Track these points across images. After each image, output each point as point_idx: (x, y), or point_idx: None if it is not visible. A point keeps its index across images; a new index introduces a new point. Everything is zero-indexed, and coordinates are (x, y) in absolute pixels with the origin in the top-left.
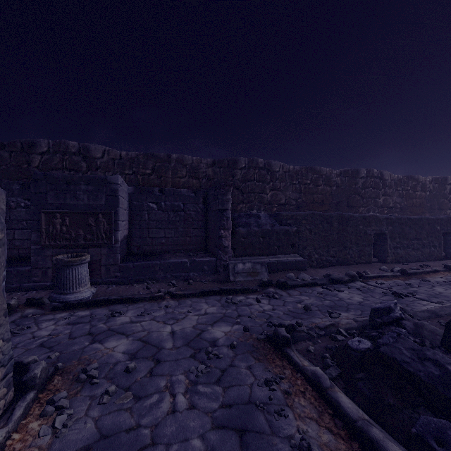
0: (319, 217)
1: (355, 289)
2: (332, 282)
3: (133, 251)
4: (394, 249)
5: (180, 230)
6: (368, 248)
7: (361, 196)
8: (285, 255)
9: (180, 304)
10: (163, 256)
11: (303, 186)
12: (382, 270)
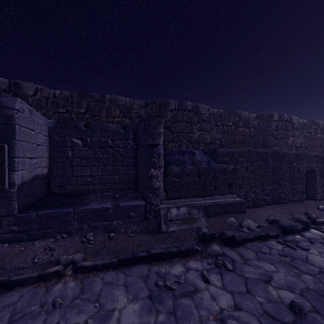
0: (255, 154)
1: (321, 245)
2: (286, 233)
3: (55, 192)
4: (323, 186)
5: (108, 167)
6: (300, 185)
7: (274, 137)
8: (222, 196)
9: (82, 291)
10: (85, 198)
11: (226, 127)
12: (321, 210)
